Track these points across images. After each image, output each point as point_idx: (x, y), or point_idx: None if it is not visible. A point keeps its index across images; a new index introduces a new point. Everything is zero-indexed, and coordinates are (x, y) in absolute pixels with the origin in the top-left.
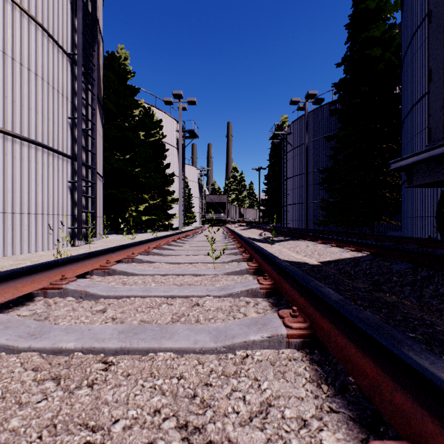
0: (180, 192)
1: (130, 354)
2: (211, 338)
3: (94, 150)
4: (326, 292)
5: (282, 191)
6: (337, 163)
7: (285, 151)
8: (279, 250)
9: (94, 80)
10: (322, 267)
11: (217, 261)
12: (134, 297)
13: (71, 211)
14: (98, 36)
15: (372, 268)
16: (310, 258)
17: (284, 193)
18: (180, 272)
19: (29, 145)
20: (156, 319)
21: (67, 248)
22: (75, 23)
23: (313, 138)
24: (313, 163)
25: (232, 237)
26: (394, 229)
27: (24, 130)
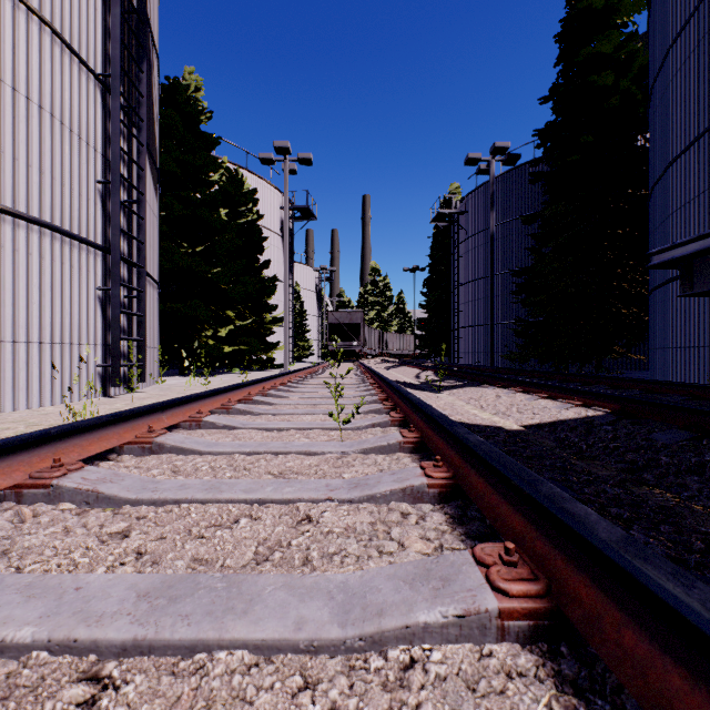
0: (287, 307)
1: (153, 655)
2: (332, 614)
3: (142, 236)
4: (581, 515)
5: (450, 305)
6: (541, 260)
7: (456, 241)
8: (450, 404)
9: (142, 119)
10: (528, 435)
11: (346, 426)
12: (188, 502)
13: (102, 339)
14: (149, 48)
15: (618, 438)
16: (505, 418)
17: (454, 309)
18: (280, 448)
19: (28, 226)
20: (224, 555)
21: (84, 403)
22: (109, 25)
23: (503, 219)
24: (503, 260)
25: (371, 381)
26: (633, 367)
27: (20, 200)
